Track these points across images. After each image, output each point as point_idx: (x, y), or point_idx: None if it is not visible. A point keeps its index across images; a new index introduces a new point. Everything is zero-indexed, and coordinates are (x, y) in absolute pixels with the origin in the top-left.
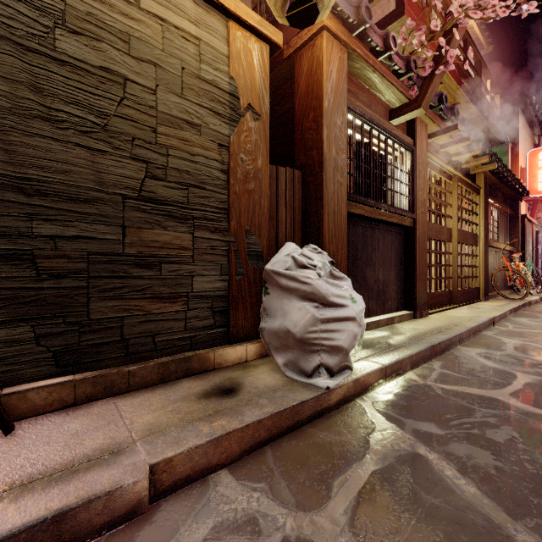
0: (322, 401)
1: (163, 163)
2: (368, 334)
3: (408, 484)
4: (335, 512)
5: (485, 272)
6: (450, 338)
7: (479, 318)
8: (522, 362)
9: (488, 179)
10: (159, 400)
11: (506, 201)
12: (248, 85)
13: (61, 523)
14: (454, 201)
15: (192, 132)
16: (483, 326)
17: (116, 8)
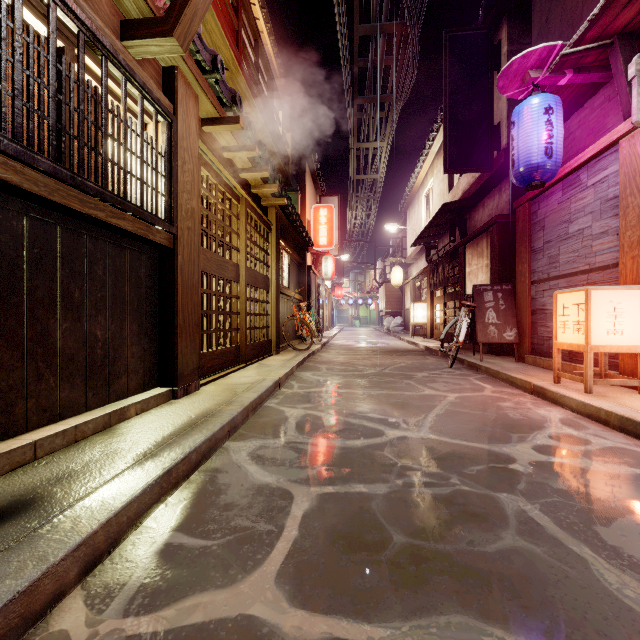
0: None
1: None
2: (23, 477)
3: None
4: None
5: (277, 321)
6: (213, 435)
7: (264, 382)
8: (303, 454)
9: (279, 217)
10: None
11: (297, 248)
12: None
13: None
14: (242, 231)
15: None
16: (268, 394)
17: None
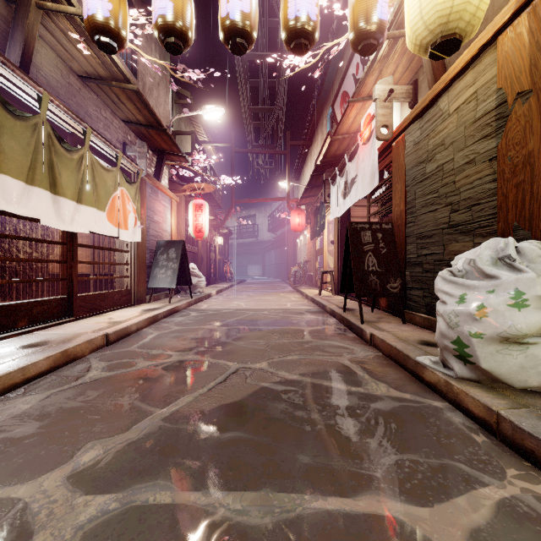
0: (418, 369)
1: (458, 199)
2: None
3: (343, 375)
4: (344, 361)
5: None
6: None
7: None
8: None
9: None
10: (423, 336)
11: None
12: (516, 75)
13: (362, 331)
14: None
15: (470, 167)
16: None
17: (440, 131)
